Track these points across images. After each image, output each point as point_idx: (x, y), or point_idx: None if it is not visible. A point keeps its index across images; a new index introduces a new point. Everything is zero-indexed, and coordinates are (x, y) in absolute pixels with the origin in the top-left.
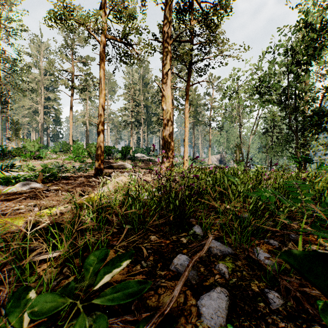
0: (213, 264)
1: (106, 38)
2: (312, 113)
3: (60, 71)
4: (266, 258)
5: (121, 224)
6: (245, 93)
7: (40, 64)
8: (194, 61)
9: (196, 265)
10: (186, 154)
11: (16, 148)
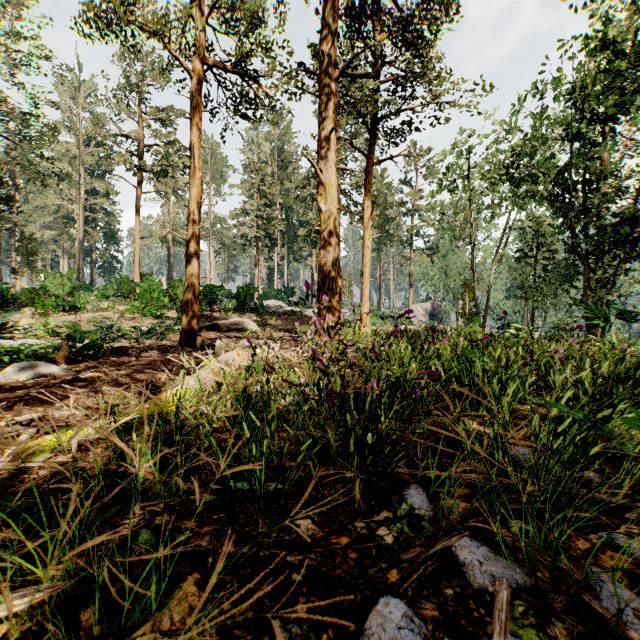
0: (484, 633)
1: (205, 64)
2: (620, 218)
3: (115, 137)
4: (639, 617)
5: (224, 477)
6: (482, 179)
7: (78, 124)
8: (382, 115)
9: (433, 639)
10: (366, 301)
11: (26, 289)
